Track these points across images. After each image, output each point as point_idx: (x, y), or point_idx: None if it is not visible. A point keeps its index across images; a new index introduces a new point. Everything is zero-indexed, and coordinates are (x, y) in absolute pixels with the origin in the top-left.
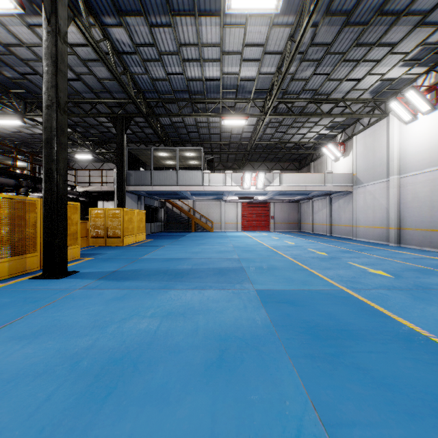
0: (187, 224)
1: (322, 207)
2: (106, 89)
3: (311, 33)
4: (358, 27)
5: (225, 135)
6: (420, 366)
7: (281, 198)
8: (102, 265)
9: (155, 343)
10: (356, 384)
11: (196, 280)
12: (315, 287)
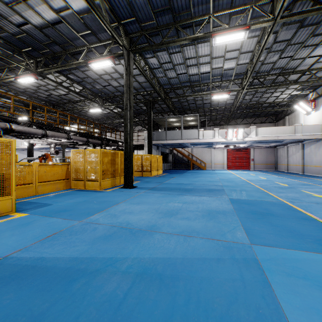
0: (187, 164)
1: (295, 151)
2: (142, 87)
3: (274, 37)
4: (311, 26)
5: (214, 103)
6: (299, 224)
7: (259, 145)
8: (146, 184)
9: (182, 209)
10: (263, 224)
11: (196, 193)
12: (266, 199)
